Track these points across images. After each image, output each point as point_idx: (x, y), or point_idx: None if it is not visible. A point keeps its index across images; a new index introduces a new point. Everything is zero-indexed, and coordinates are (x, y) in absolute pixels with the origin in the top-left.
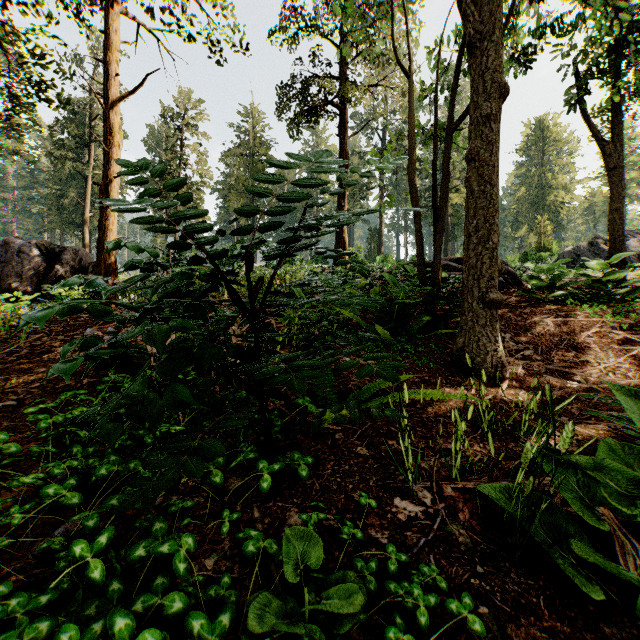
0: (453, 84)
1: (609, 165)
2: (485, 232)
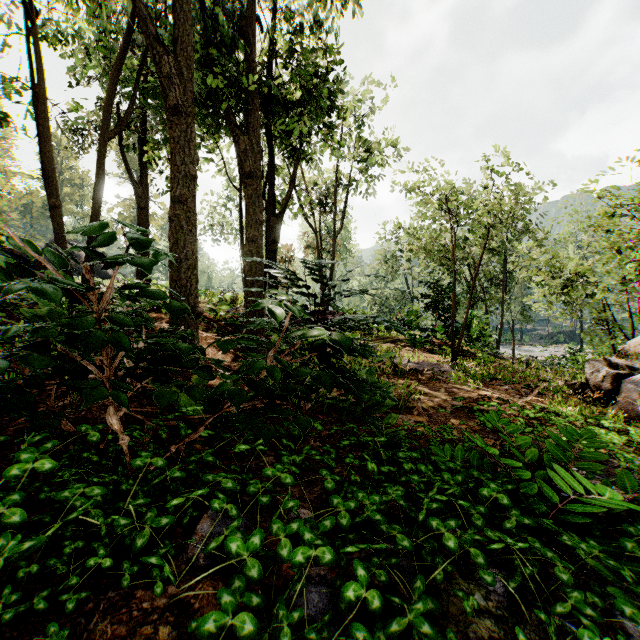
0: (111, 96)
1: (141, 205)
2: (193, 262)
